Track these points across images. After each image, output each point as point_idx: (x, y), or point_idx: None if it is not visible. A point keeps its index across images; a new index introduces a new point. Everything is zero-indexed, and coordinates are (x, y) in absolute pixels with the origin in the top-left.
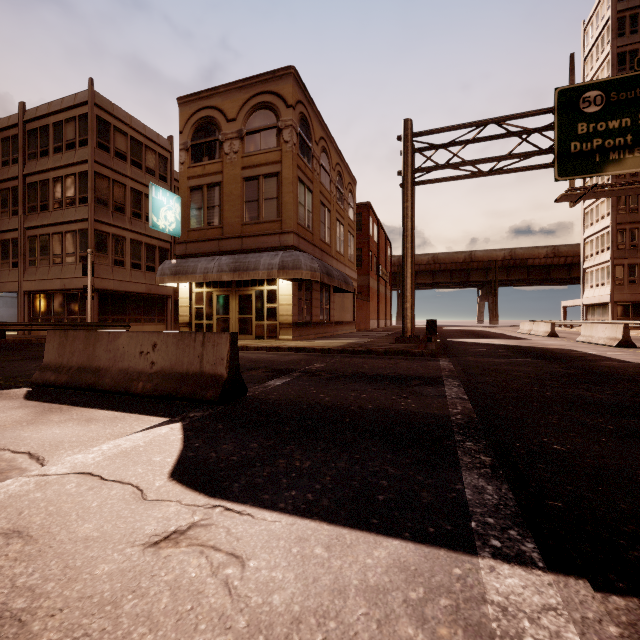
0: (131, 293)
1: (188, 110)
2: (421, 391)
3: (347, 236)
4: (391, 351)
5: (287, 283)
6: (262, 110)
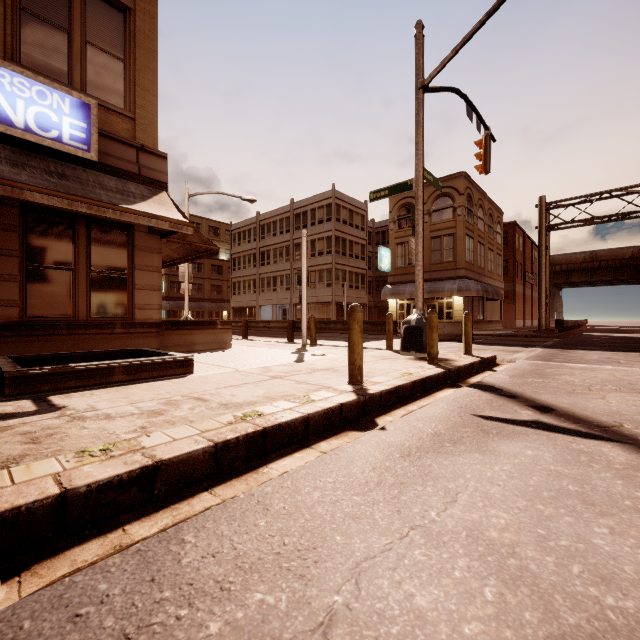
0: (348, 303)
1: (395, 199)
2: (535, 342)
3: (496, 257)
4: (528, 336)
5: (459, 298)
6: (443, 197)
